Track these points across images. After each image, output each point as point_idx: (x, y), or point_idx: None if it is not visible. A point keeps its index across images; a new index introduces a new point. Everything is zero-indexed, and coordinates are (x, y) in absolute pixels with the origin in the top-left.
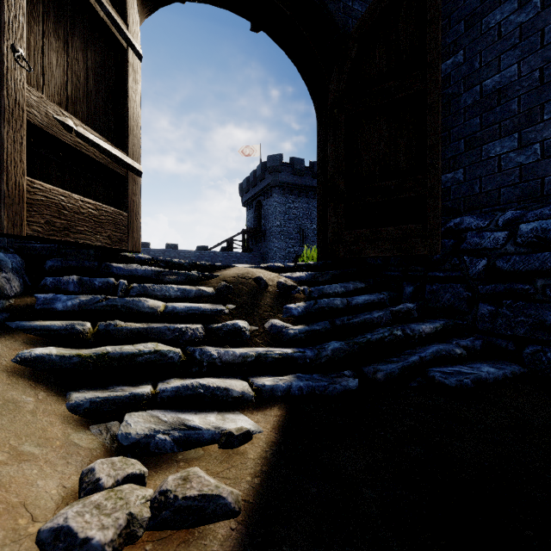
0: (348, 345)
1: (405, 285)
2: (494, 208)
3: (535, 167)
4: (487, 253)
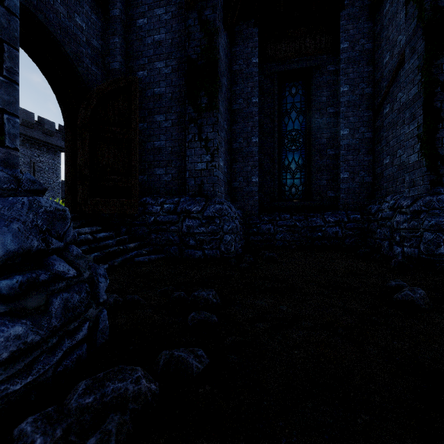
0: (101, 254)
1: (122, 227)
2: (158, 195)
3: (170, 183)
4: (155, 214)
